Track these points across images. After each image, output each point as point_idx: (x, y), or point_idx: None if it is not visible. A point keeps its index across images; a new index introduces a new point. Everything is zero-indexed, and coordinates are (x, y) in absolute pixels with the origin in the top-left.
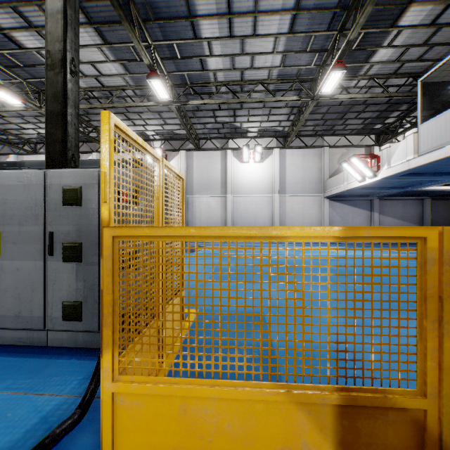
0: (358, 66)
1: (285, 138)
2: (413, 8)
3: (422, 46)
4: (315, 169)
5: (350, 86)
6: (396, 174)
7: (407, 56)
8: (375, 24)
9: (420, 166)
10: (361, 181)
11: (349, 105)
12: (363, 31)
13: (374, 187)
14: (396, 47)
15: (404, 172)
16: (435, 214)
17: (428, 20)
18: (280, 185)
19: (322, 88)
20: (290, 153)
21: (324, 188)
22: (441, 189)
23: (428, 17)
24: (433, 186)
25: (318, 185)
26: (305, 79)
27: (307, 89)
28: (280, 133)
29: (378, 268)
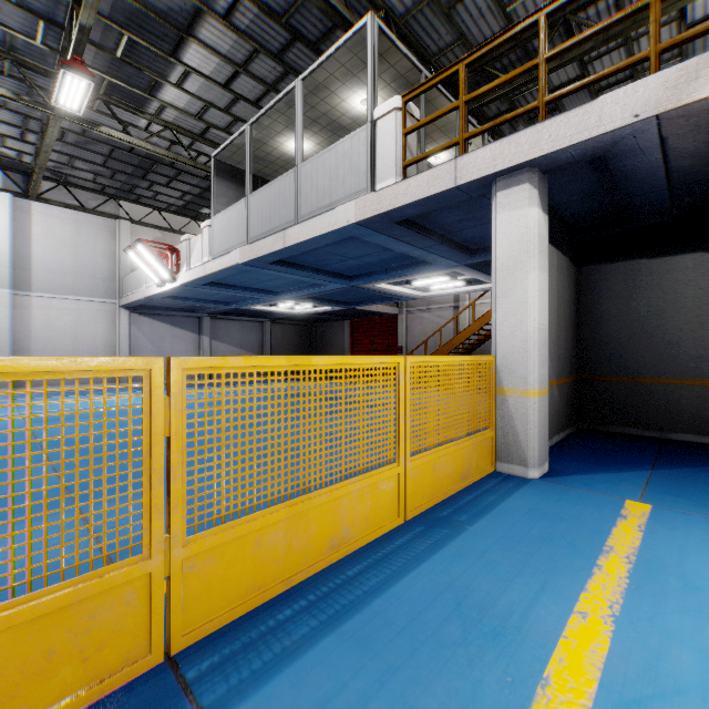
0: (142, 95)
1: (30, 178)
2: (195, 45)
3: (224, 112)
4: (103, 254)
5: (139, 126)
6: (194, 280)
7: (211, 118)
8: (146, 36)
9: (215, 273)
10: (161, 286)
11: (148, 159)
12: (127, 35)
13: (190, 298)
14: (191, 95)
15: (204, 280)
16: (276, 341)
17: (221, 77)
18: (18, 271)
19: (59, 97)
20: (45, 212)
21: (120, 291)
22: (273, 311)
23: (220, 74)
24: (264, 306)
25: (108, 283)
26: (33, 64)
27: (38, 87)
28: (17, 164)
29: (138, 423)
